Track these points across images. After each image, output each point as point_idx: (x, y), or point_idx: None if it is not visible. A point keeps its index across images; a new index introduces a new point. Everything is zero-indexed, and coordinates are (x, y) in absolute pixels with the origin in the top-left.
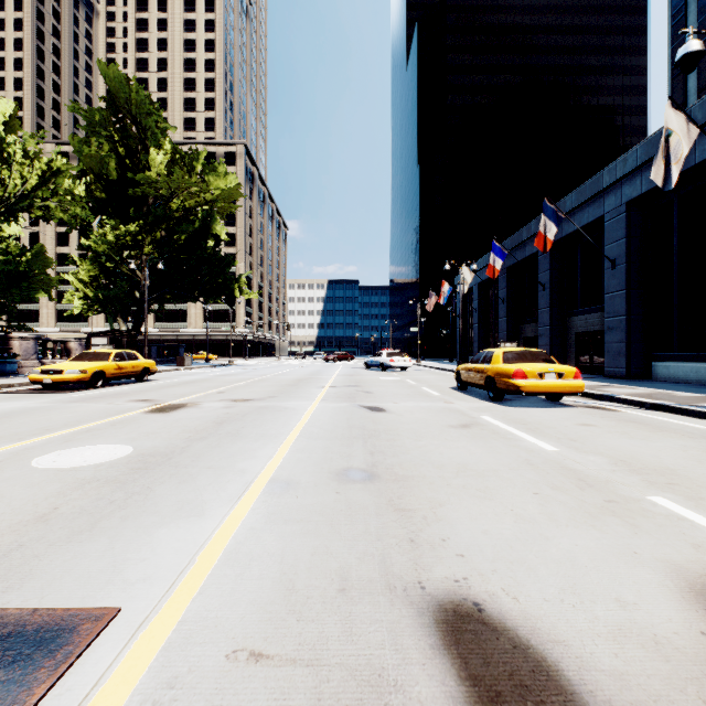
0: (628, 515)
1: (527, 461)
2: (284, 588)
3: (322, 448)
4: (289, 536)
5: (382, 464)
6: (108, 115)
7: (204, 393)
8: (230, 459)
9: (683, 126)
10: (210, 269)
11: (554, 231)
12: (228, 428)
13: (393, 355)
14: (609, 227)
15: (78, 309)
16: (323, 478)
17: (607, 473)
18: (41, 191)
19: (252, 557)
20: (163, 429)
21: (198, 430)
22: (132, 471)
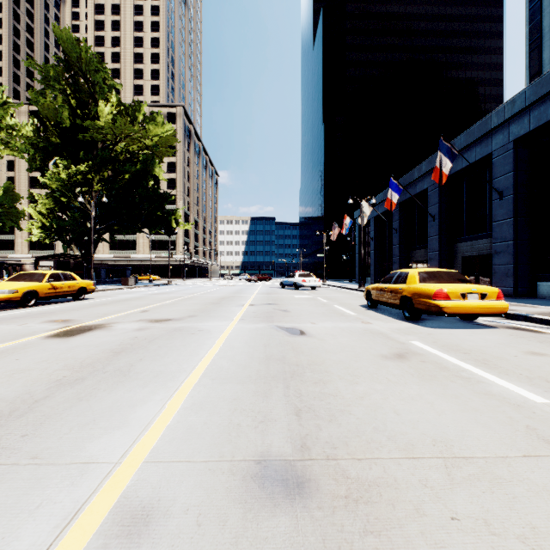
0: None
1: (534, 432)
2: None
3: (229, 401)
4: None
5: (316, 444)
6: (62, 72)
7: (128, 312)
8: (84, 430)
9: None
10: (150, 204)
11: (449, 165)
12: (122, 361)
13: (304, 276)
14: (496, 163)
15: (36, 237)
16: (218, 491)
17: None
18: None
19: None
20: (42, 364)
21: (82, 365)
22: None
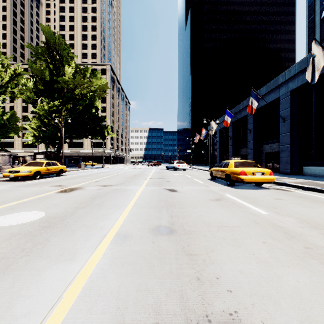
0: (321, 258)
1: (254, 221)
2: (117, 322)
3: (145, 213)
4: (124, 275)
5: (177, 223)
6: (45, 50)
7: (88, 182)
8: (95, 220)
9: (321, 52)
10: (93, 123)
11: (256, 104)
12: (97, 201)
13: (179, 163)
14: (282, 103)
15: (31, 141)
16: (145, 232)
17: (299, 228)
18: (10, 84)
19: (99, 293)
20: (64, 202)
21: (81, 202)
22: (41, 228)
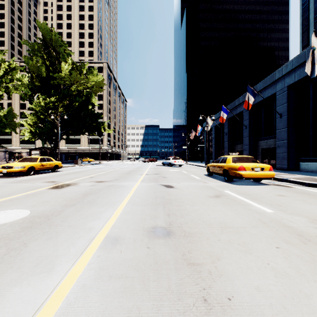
0: None
1: (260, 220)
2: None
3: (140, 211)
4: (110, 295)
5: (175, 223)
6: (41, 46)
7: (83, 177)
8: (84, 219)
9: None
10: (90, 119)
11: (252, 99)
12: (89, 198)
13: (175, 159)
14: (278, 98)
15: (27, 137)
16: (139, 234)
17: (313, 230)
18: (4, 79)
19: None
20: (53, 199)
21: (72, 199)
22: (21, 229)
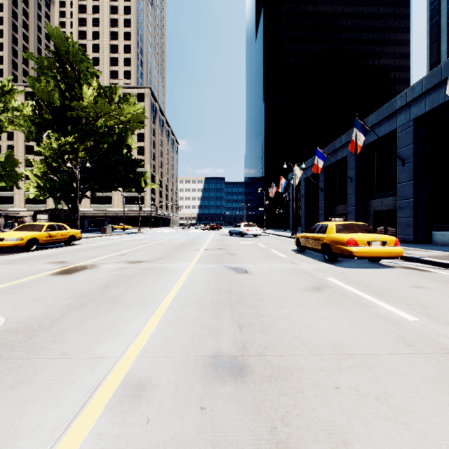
0: None
1: (402, 339)
2: None
3: (192, 319)
4: None
5: (252, 346)
6: (54, 62)
7: (109, 255)
8: (93, 338)
9: None
10: (124, 168)
11: (362, 139)
12: (112, 292)
13: (248, 226)
14: (400, 137)
15: (33, 194)
16: (187, 373)
17: None
18: None
19: None
20: (53, 294)
21: (83, 295)
22: None
